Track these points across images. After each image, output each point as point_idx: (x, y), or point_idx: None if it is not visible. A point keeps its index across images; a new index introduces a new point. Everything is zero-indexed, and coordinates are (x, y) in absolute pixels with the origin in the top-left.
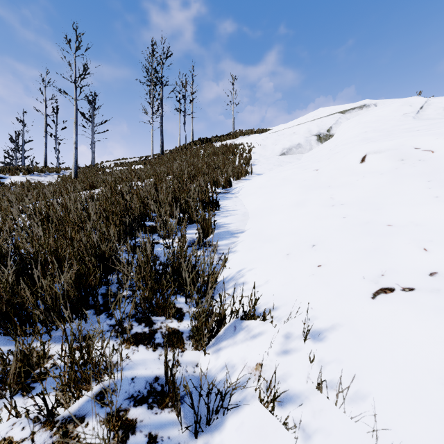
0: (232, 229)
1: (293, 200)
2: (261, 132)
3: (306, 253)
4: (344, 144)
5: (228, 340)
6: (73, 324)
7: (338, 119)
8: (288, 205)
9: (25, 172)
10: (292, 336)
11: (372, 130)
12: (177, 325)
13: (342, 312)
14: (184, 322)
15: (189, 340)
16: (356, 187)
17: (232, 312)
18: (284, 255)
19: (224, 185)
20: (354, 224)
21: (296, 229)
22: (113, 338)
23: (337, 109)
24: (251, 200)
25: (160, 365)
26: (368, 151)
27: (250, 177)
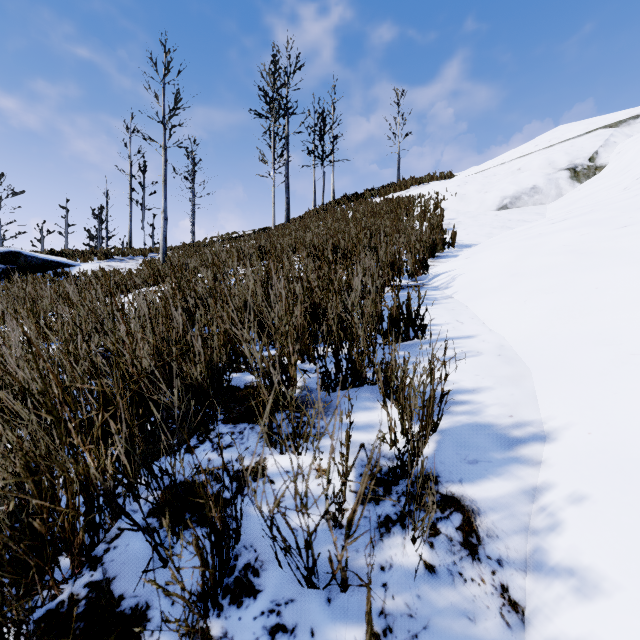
0: (495, 420)
1: None
2: (449, 176)
3: None
4: None
5: None
6: None
7: (608, 137)
8: None
9: (101, 256)
10: None
11: None
12: None
13: None
14: None
15: None
16: None
17: None
18: None
19: (412, 270)
20: None
21: None
22: None
23: (599, 121)
24: (500, 309)
25: None
26: None
27: (452, 251)
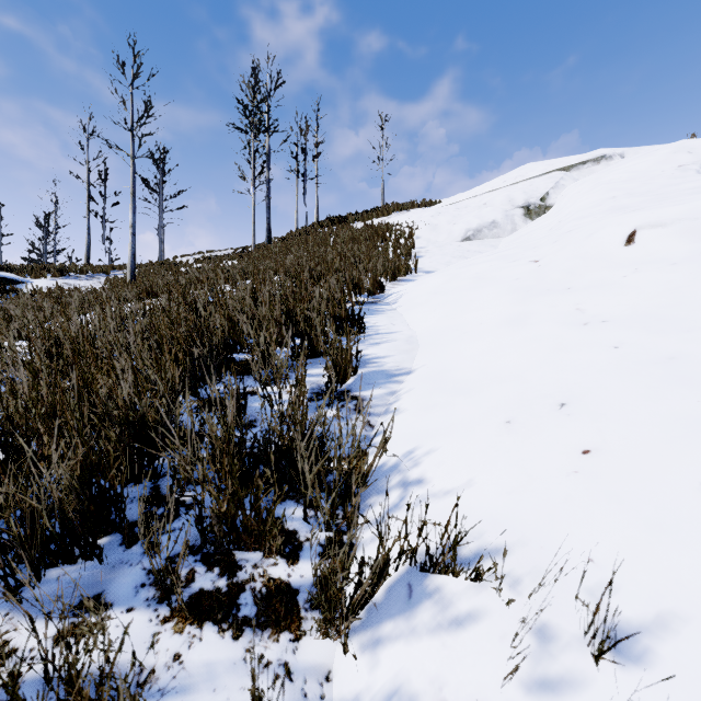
0: (388, 368)
1: (501, 314)
2: (429, 204)
3: (550, 421)
4: (578, 218)
5: (396, 620)
6: (74, 567)
7: (558, 180)
8: (492, 324)
9: (55, 273)
10: (556, 636)
11: (625, 193)
12: (286, 573)
13: (675, 579)
14: (300, 566)
15: (311, 611)
16: (627, 289)
17: (402, 553)
18: (501, 424)
19: (371, 290)
20: (642, 361)
21: (517, 371)
22: (151, 605)
23: (556, 164)
24: (420, 315)
25: (247, 680)
26: (637, 224)
27: (413, 276)
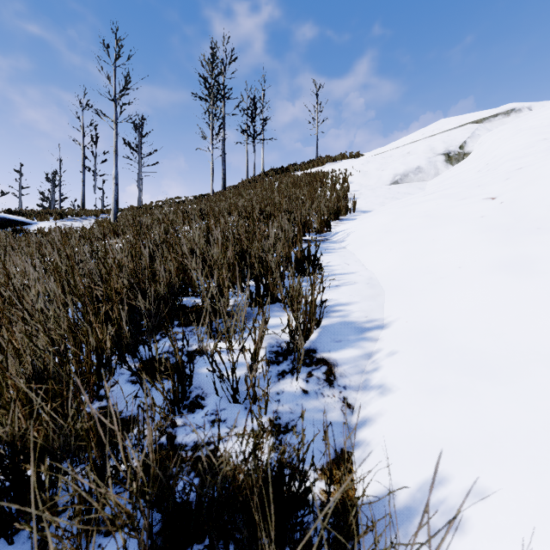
0: (356, 319)
1: (484, 256)
2: (357, 156)
3: None
4: (513, 159)
5: None
6: None
7: (474, 131)
8: (477, 268)
9: (56, 216)
10: None
11: None
12: None
13: None
14: None
15: None
16: None
17: None
18: None
19: (319, 228)
20: None
21: None
22: None
23: (469, 118)
24: (375, 255)
25: None
26: None
27: (352, 215)
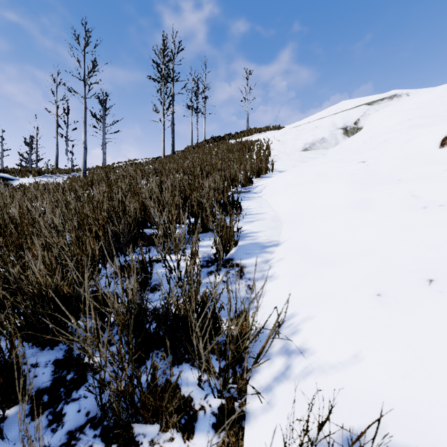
0: (261, 241)
1: (346, 199)
2: (278, 128)
3: (424, 298)
4: (386, 133)
5: None
6: None
7: (365, 111)
8: (340, 207)
9: (35, 173)
10: None
11: (418, 116)
12: None
13: None
14: (195, 441)
15: None
16: None
17: (300, 445)
18: (372, 296)
19: (243, 183)
20: None
21: (374, 246)
22: None
23: (363, 100)
24: (280, 201)
25: None
26: None
27: (271, 174)
